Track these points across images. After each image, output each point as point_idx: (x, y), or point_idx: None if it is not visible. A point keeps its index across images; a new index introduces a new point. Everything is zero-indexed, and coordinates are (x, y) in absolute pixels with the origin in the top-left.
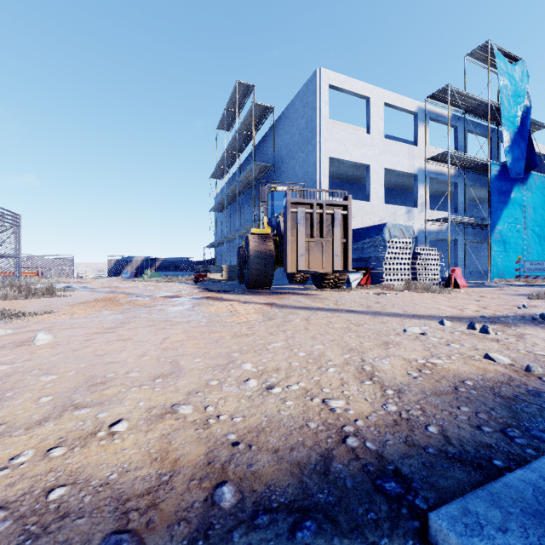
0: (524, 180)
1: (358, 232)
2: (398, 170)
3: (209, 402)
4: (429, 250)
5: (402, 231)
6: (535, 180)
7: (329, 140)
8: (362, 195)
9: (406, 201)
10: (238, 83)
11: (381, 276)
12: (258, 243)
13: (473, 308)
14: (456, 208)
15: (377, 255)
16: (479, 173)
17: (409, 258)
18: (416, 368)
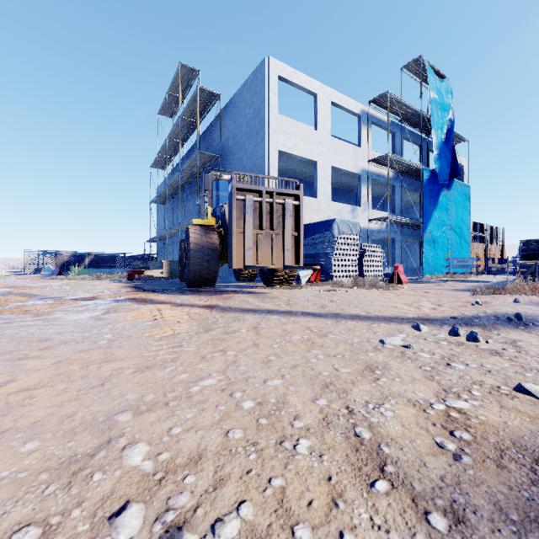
0: (449, 186)
1: (307, 227)
2: (344, 169)
3: None
4: (374, 247)
5: (350, 227)
6: (457, 186)
7: (277, 133)
8: (309, 192)
9: (350, 201)
10: (182, 66)
11: (331, 272)
12: (200, 236)
13: (429, 306)
14: (393, 208)
15: (326, 251)
16: (413, 177)
17: (356, 254)
18: (442, 426)
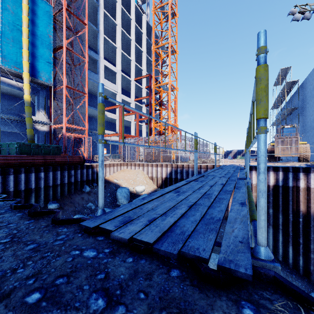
0: None
1: None
2: None
3: (242, 165)
4: None
5: None
6: None
7: None
8: None
9: None
10: (281, 69)
11: None
12: (271, 148)
13: None
14: None
15: None
16: None
17: None
18: None
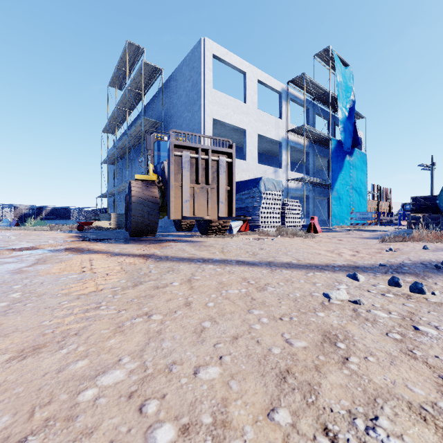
0: (351, 154)
1: (237, 184)
2: (268, 137)
3: None
4: (294, 202)
5: (274, 184)
6: (357, 154)
7: (212, 103)
8: (239, 156)
9: (272, 164)
10: (129, 44)
11: (258, 223)
12: (141, 189)
13: (348, 252)
14: (308, 171)
15: (254, 204)
16: (323, 146)
17: (279, 208)
18: None
